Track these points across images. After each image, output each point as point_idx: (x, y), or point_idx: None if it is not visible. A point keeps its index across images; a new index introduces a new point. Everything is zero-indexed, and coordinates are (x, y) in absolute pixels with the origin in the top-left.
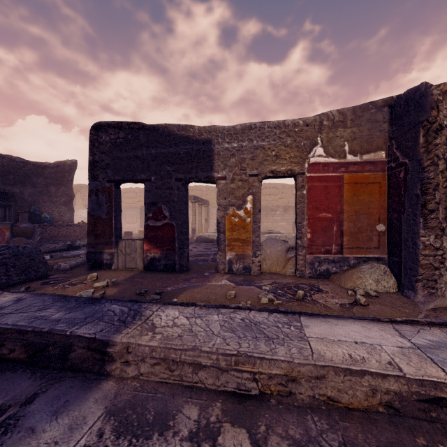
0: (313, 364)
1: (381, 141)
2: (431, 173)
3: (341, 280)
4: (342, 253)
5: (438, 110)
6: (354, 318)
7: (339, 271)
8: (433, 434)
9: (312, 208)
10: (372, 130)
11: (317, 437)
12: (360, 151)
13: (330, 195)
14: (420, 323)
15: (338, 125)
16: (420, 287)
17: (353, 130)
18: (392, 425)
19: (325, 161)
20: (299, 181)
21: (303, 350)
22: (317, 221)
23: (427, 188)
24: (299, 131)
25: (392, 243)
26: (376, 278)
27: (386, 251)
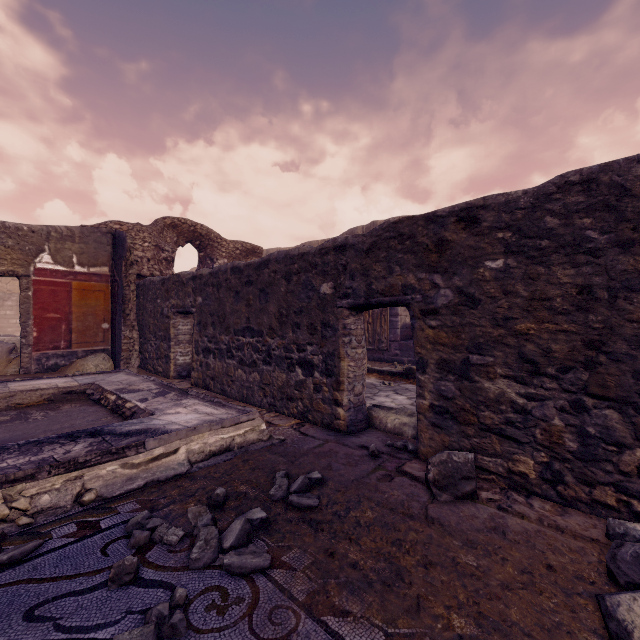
0: (9, 391)
1: (106, 259)
2: (128, 291)
3: (67, 369)
4: (72, 348)
5: (131, 252)
6: (50, 378)
7: (68, 363)
8: (66, 402)
9: (40, 309)
10: (99, 249)
11: (7, 413)
12: (88, 264)
13: (59, 298)
14: (90, 374)
15: (67, 239)
16: (123, 364)
17: (81, 246)
18: (49, 404)
19: (53, 268)
20: (24, 283)
21: (4, 389)
22: (45, 321)
23: (126, 300)
24: (24, 235)
25: (113, 337)
26: (96, 363)
27: (110, 344)
